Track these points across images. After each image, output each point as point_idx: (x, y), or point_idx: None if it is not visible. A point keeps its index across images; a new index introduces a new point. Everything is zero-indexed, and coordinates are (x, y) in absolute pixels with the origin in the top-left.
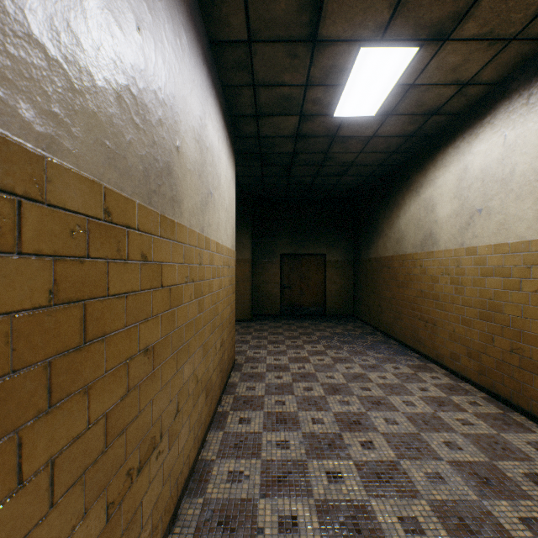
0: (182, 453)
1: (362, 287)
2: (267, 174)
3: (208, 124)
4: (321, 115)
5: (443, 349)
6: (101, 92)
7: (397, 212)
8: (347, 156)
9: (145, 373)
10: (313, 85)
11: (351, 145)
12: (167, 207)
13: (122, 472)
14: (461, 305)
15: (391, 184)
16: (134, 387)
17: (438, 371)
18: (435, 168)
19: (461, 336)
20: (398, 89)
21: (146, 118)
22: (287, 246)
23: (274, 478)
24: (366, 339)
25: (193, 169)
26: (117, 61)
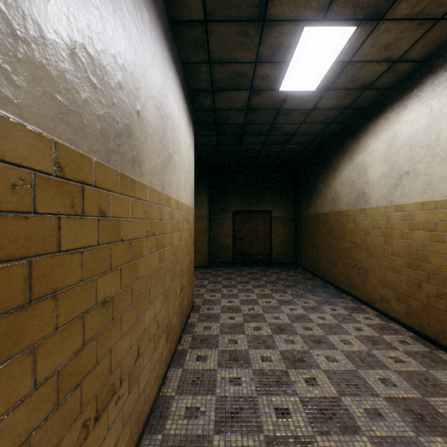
0: (143, 393)
1: (303, 238)
2: (222, 142)
3: (169, 95)
4: (268, 90)
5: (374, 293)
6: (51, 45)
7: (333, 175)
8: (290, 127)
9: (102, 324)
10: (262, 62)
11: (294, 116)
12: (127, 166)
13: (76, 426)
14: (391, 255)
15: (328, 151)
16: (90, 339)
17: (370, 312)
18: (367, 136)
19: (390, 282)
20: (337, 66)
21: (104, 79)
22: (239, 204)
23: (227, 414)
24: (306, 283)
25: (154, 133)
26: (70, 18)
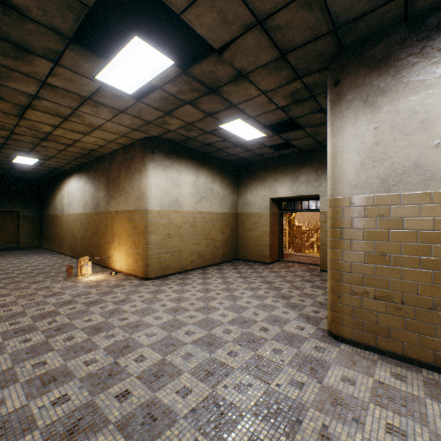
0: None
1: (44, 230)
2: None
3: None
4: (6, 161)
5: (66, 248)
6: None
7: (56, 196)
8: (26, 170)
9: None
10: (0, 156)
11: (26, 168)
12: None
13: None
14: (69, 232)
15: (54, 182)
16: None
17: (63, 256)
18: (65, 184)
19: (69, 242)
20: (39, 163)
21: None
22: None
23: None
24: (40, 253)
25: None
26: None
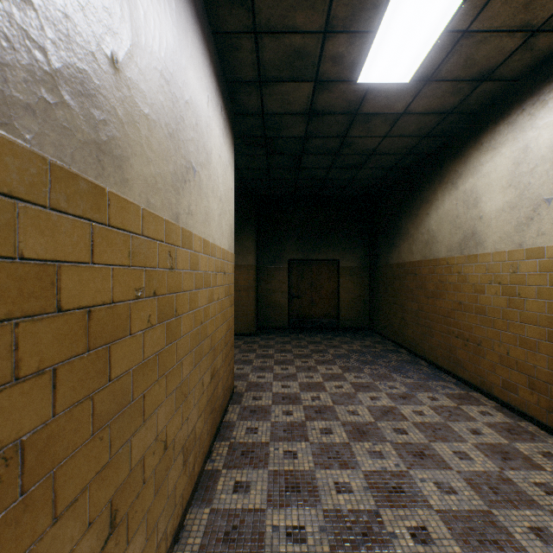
0: None
1: (381, 296)
2: (274, 166)
3: (189, 69)
4: (342, 81)
5: (491, 375)
6: None
7: (426, 209)
8: (369, 142)
9: None
10: (335, 31)
11: (375, 125)
12: (79, 155)
13: None
14: (520, 322)
15: (418, 177)
16: None
17: (486, 403)
18: (480, 152)
19: (518, 361)
20: (446, 39)
21: None
22: (296, 251)
23: None
24: (388, 358)
25: (156, 118)
26: None
